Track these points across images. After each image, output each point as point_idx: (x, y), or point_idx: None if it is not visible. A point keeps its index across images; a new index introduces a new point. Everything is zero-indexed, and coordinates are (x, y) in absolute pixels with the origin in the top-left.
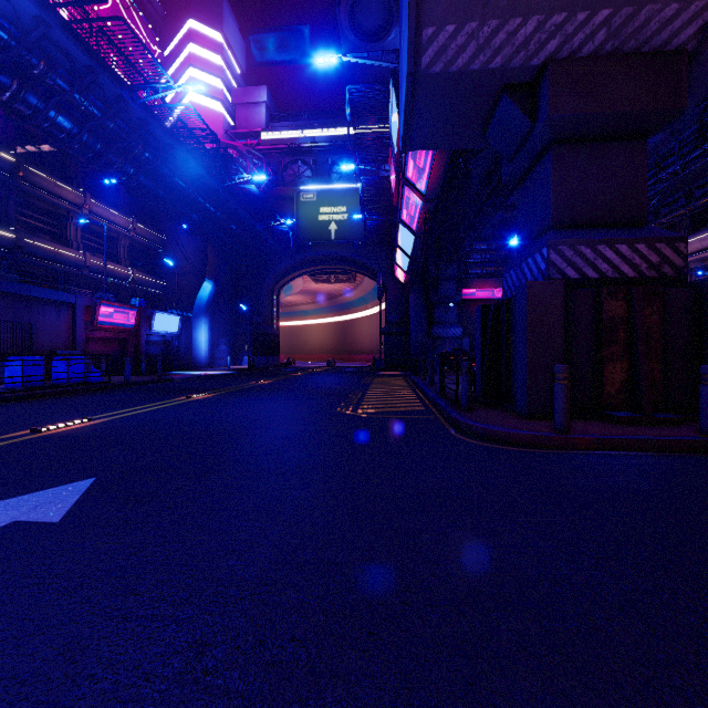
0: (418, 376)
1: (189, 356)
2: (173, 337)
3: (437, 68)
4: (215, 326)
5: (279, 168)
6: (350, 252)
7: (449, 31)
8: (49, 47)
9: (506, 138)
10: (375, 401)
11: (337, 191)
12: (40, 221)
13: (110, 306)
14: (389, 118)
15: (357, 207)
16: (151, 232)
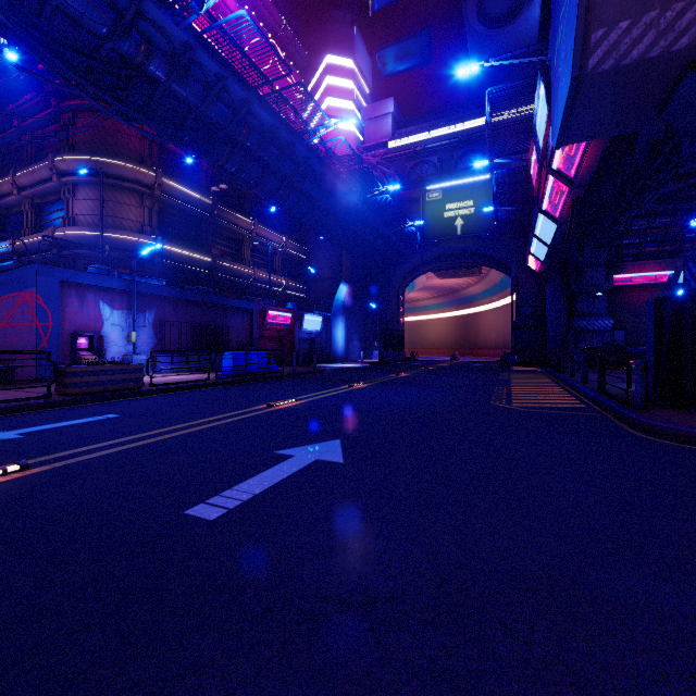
0: (563, 373)
1: (328, 351)
2: (316, 335)
3: (606, 65)
4: (349, 324)
5: (404, 172)
6: (476, 246)
7: (622, 27)
8: (248, 118)
9: (690, 115)
10: (525, 396)
11: (464, 186)
12: (225, 247)
13: (274, 311)
14: (534, 111)
15: (485, 199)
16: (297, 246)
